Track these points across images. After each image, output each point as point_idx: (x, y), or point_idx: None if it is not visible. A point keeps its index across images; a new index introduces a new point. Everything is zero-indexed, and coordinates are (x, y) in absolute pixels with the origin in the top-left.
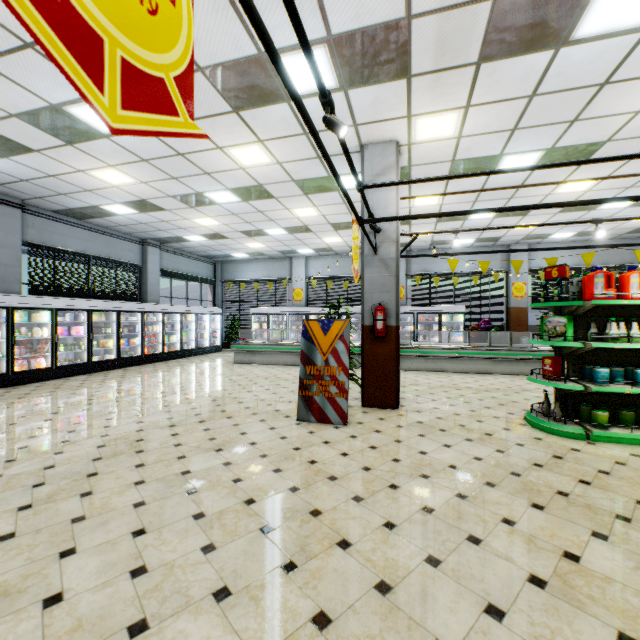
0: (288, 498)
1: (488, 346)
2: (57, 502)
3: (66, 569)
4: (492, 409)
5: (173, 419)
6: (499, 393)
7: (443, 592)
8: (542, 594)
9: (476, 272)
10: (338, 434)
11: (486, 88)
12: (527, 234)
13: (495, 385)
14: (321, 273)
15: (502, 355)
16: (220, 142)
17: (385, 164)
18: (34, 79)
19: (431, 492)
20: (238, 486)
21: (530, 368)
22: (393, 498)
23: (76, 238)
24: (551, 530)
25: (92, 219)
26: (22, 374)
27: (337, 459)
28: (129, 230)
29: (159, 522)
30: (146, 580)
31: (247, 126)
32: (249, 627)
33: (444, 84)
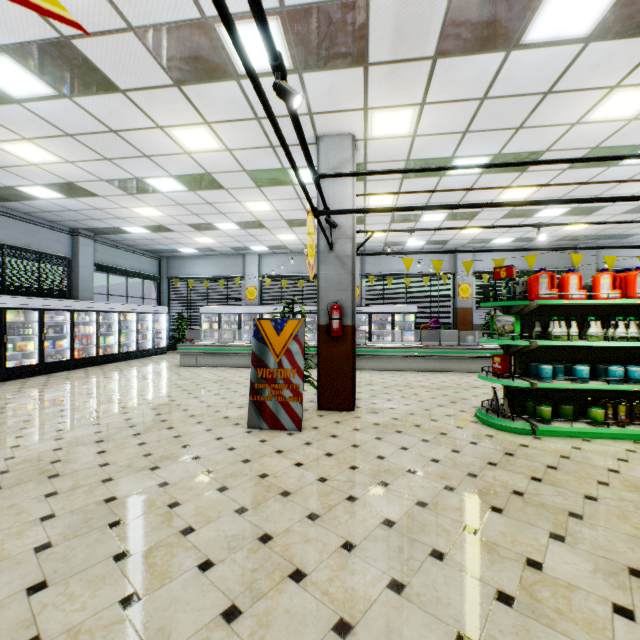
0: (234, 522)
1: (438, 345)
2: None
3: None
4: (445, 407)
5: (102, 433)
6: (450, 391)
7: (409, 625)
8: (511, 613)
9: (426, 273)
10: (292, 441)
11: (441, 86)
12: (472, 238)
13: (446, 383)
14: (275, 271)
15: (451, 353)
16: (160, 120)
17: (341, 158)
18: None
19: (391, 502)
20: (174, 512)
21: (476, 365)
22: (351, 512)
23: None
24: (512, 535)
25: (7, 202)
26: None
27: (291, 470)
28: (55, 217)
29: (67, 570)
30: None
31: (191, 104)
32: None
33: (401, 77)
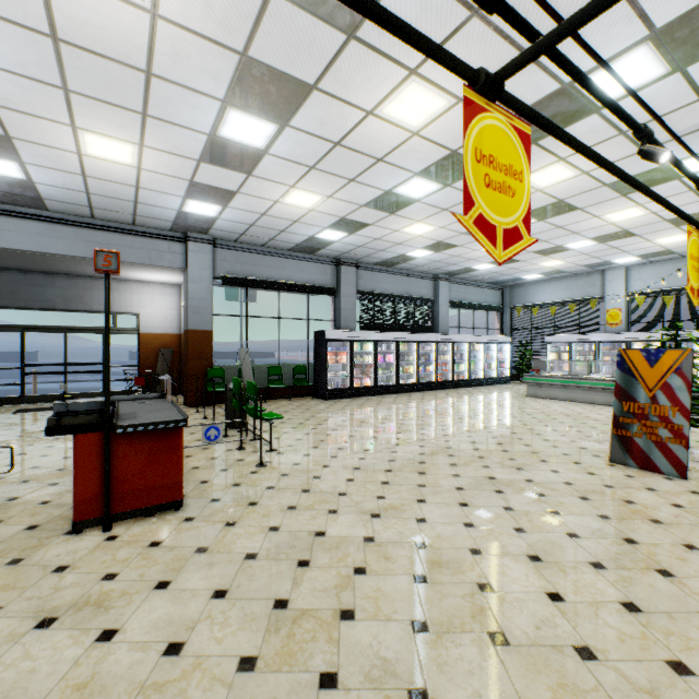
0: (596, 521)
1: None
2: (405, 473)
3: (423, 508)
4: None
5: (472, 437)
6: None
7: None
8: None
9: None
10: (669, 485)
11: None
12: None
13: None
14: (652, 286)
15: None
16: None
17: None
18: (378, 179)
19: None
20: (541, 499)
21: None
22: None
23: (387, 283)
24: None
25: (398, 265)
26: (357, 389)
27: (664, 507)
28: (424, 269)
29: (476, 503)
30: (475, 531)
31: (546, 151)
32: (559, 583)
33: None
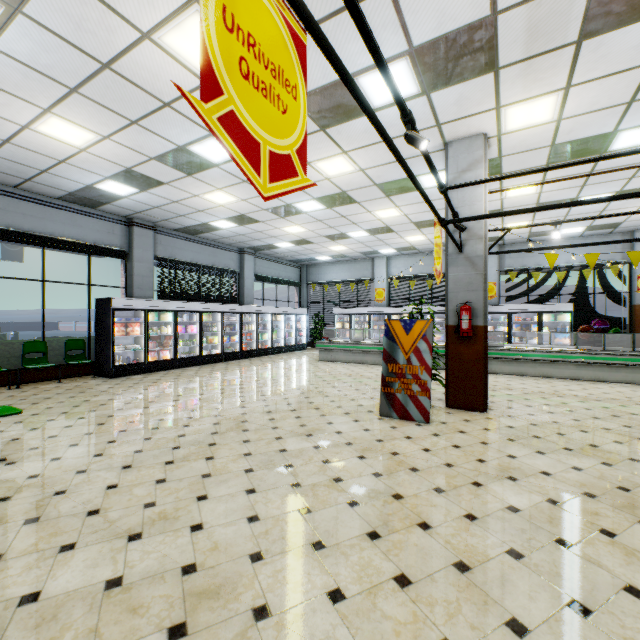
0: (372, 481)
1: (602, 350)
2: (190, 461)
3: (202, 508)
4: (602, 420)
5: (269, 406)
6: (613, 403)
7: (523, 581)
8: (639, 604)
9: (587, 265)
10: (420, 431)
11: (590, 64)
12: None
13: (609, 394)
14: (403, 272)
15: (620, 361)
16: (308, 158)
17: (471, 159)
18: (168, 129)
19: (518, 494)
20: (327, 466)
21: None
22: (475, 494)
23: (190, 251)
24: None
25: (202, 234)
26: (154, 363)
27: (419, 453)
28: (230, 241)
29: (265, 486)
30: (259, 525)
31: (332, 141)
32: (341, 573)
33: (537, 69)
